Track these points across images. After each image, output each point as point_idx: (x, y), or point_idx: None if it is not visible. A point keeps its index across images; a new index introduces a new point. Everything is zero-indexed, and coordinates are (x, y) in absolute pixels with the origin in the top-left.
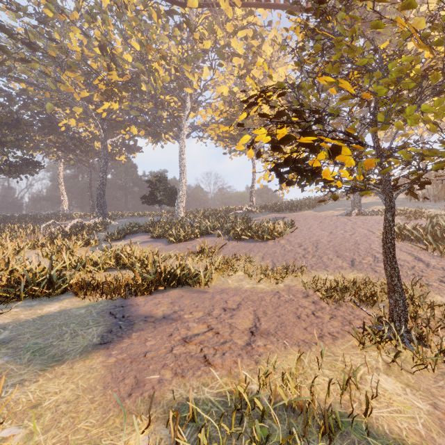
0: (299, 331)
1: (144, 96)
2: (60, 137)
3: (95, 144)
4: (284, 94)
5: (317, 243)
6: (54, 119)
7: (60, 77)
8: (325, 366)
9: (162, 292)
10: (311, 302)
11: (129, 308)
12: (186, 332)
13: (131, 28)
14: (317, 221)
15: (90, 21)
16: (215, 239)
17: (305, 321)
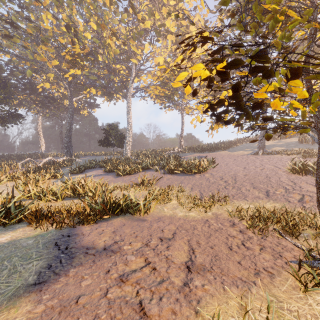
0: (234, 265)
1: (100, 65)
2: (38, 96)
3: (65, 102)
4: (221, 32)
5: (235, 177)
6: (34, 83)
7: (36, 50)
8: (271, 317)
9: (107, 220)
10: (239, 231)
11: (74, 238)
12: (124, 267)
13: (89, 11)
14: (232, 159)
15: (58, 7)
16: (153, 173)
17: (237, 253)
